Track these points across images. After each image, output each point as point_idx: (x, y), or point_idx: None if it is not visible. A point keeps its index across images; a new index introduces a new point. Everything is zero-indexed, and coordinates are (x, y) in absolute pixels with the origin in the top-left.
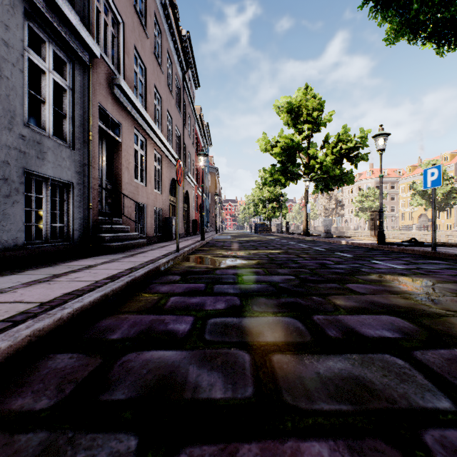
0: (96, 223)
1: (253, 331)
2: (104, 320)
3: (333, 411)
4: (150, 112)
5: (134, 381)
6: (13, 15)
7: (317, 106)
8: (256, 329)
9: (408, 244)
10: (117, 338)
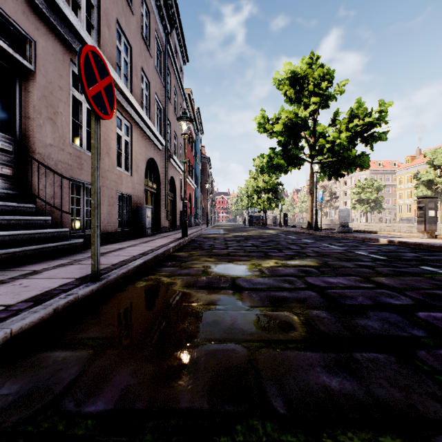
0: None
1: None
2: None
3: None
4: (108, 54)
5: None
6: None
7: (325, 77)
8: None
9: None
10: None
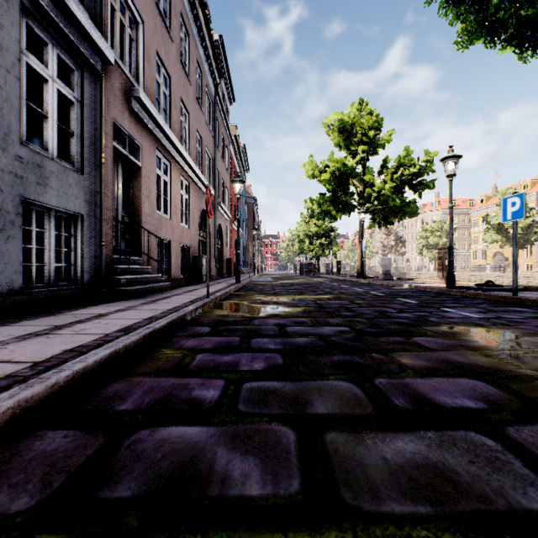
0: (110, 262)
1: (300, 400)
2: (113, 384)
3: (407, 515)
4: (175, 131)
5: (144, 470)
6: (8, 10)
7: (374, 124)
8: (303, 397)
9: (483, 288)
10: (127, 409)
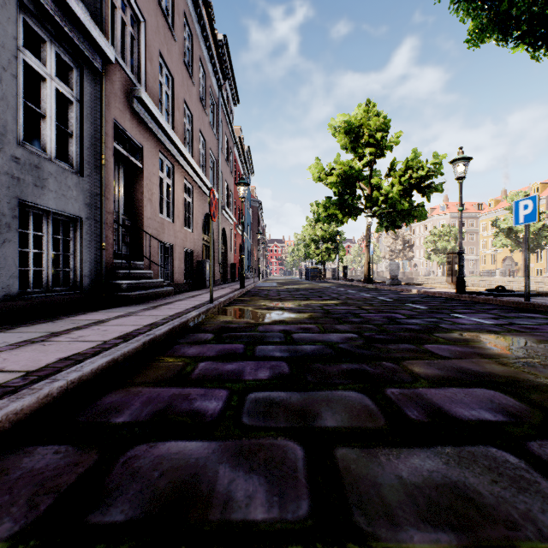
0: (110, 267)
1: (307, 412)
2: (110, 395)
3: (428, 543)
4: (178, 132)
5: (140, 491)
6: (4, 6)
7: (381, 126)
8: (311, 408)
9: (494, 293)
10: (123, 422)
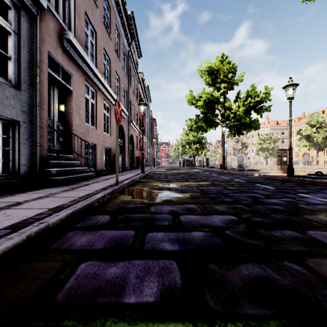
0: (45, 158)
1: None
2: None
3: None
4: (100, 69)
5: None
6: None
7: (231, 70)
8: None
9: (316, 177)
10: None
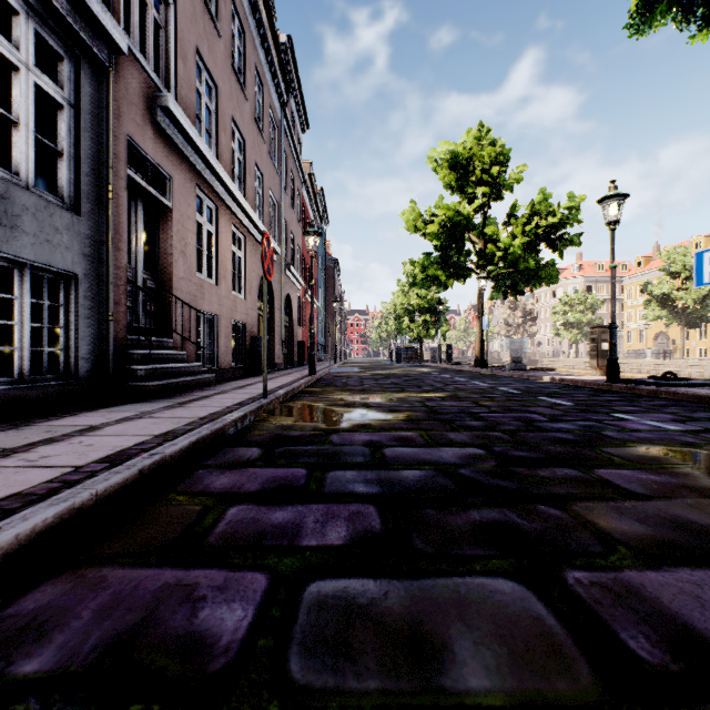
0: (122, 346)
1: (423, 638)
2: (43, 587)
3: None
4: (224, 161)
5: None
6: None
7: (498, 158)
8: (430, 628)
9: (662, 382)
10: (35, 674)
